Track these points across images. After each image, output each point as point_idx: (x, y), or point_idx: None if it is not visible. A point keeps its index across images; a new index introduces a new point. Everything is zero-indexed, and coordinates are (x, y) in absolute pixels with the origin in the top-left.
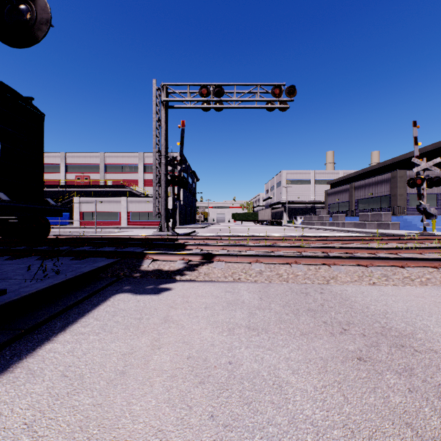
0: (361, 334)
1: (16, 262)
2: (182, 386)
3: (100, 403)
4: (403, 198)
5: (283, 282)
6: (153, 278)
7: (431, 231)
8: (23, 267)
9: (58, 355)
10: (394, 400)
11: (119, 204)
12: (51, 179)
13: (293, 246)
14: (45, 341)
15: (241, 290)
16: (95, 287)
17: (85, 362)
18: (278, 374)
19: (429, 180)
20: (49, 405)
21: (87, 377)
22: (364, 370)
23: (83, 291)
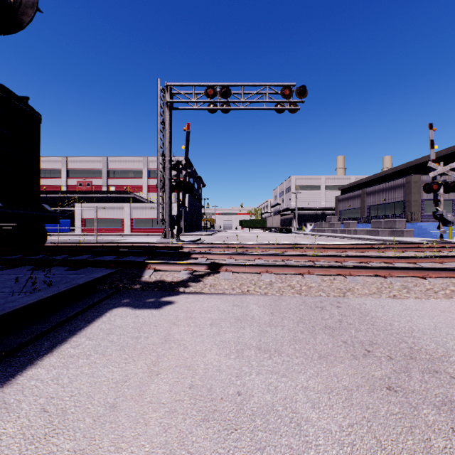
0: (387, 357)
1: (7, 272)
2: (183, 425)
3: (83, 448)
4: (417, 204)
5: (296, 295)
6: (154, 290)
7: (447, 238)
8: (14, 278)
9: (40, 384)
10: (437, 443)
11: (122, 211)
12: (52, 185)
13: (305, 255)
14: (27, 365)
15: (250, 304)
16: (90, 301)
17: (71, 392)
18: (296, 408)
19: (446, 186)
20: (20, 451)
21: (71, 413)
22: (396, 403)
23: (77, 305)
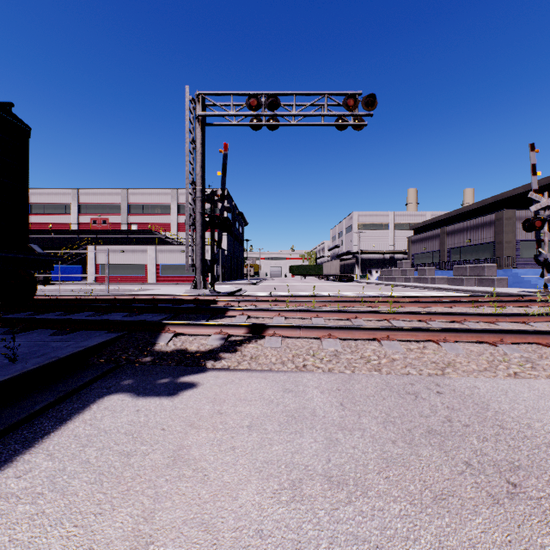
0: None
1: None
2: None
3: None
4: (511, 246)
5: (374, 373)
6: (170, 364)
7: (549, 289)
8: None
9: None
10: None
11: (146, 255)
12: (59, 222)
13: (378, 311)
14: None
15: (309, 387)
16: (73, 383)
17: None
18: None
19: None
20: None
21: None
22: None
23: (51, 391)
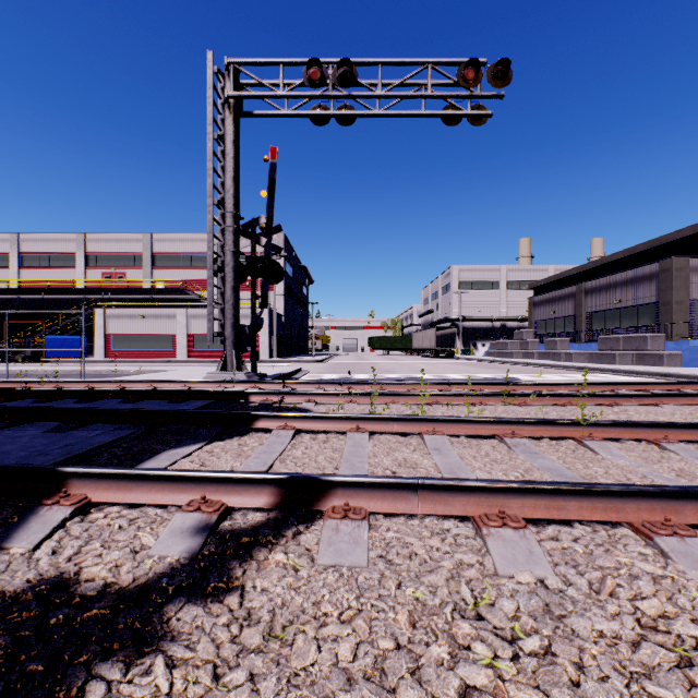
0: None
1: None
2: None
3: None
4: (683, 307)
5: None
6: None
7: None
8: None
9: None
10: None
11: (174, 322)
12: (60, 279)
13: (556, 421)
14: None
15: None
16: None
17: None
18: None
19: None
20: None
21: None
22: None
23: None
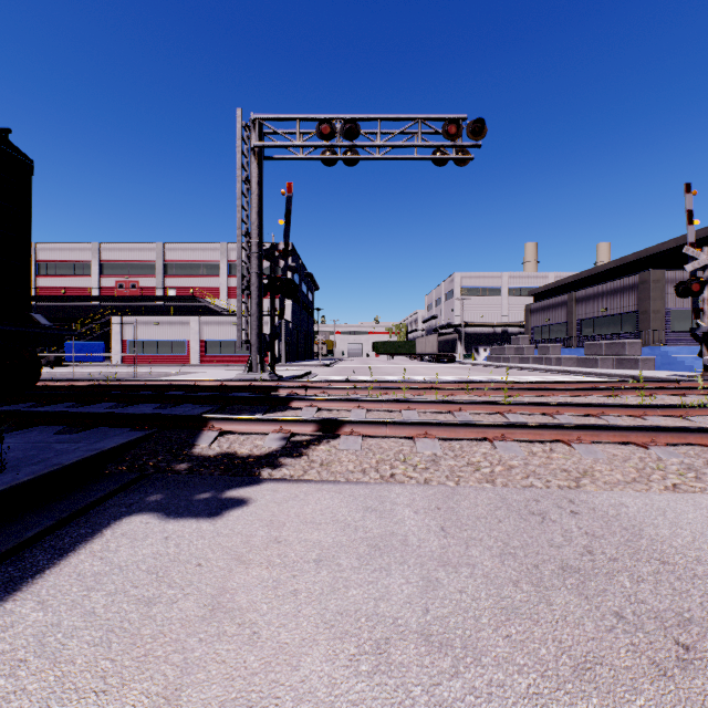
0: None
1: None
2: None
3: None
4: (660, 316)
5: (485, 485)
6: (213, 473)
7: None
8: None
9: None
10: None
11: (187, 328)
12: (76, 286)
13: (489, 402)
14: None
15: (398, 505)
16: (81, 500)
17: None
18: None
19: None
20: None
21: None
22: None
23: (50, 510)
